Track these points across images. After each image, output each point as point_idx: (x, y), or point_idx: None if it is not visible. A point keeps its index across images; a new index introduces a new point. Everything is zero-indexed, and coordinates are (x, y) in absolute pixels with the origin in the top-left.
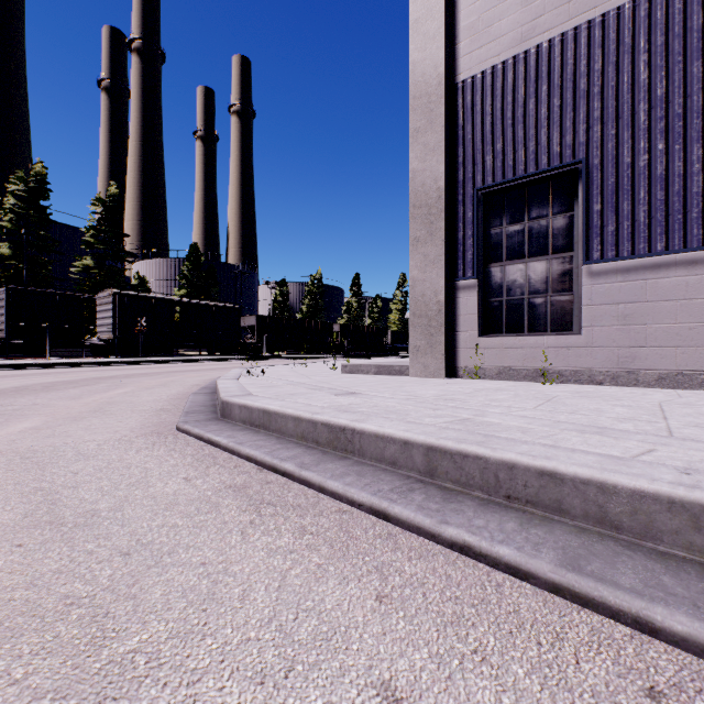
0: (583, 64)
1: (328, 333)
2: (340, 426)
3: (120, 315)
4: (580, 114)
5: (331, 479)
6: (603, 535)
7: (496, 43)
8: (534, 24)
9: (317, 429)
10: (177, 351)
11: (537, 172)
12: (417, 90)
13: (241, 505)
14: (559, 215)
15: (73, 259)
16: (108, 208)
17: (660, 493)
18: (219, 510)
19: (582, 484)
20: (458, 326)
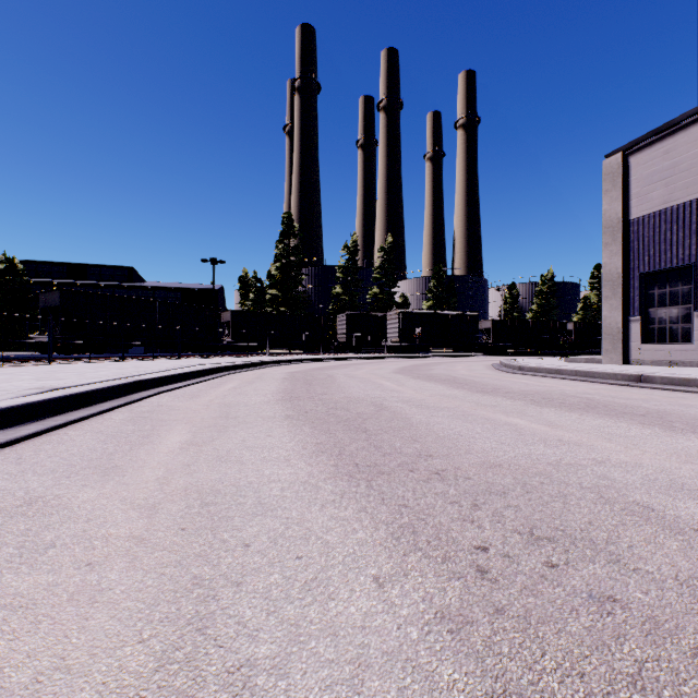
0: (693, 218)
1: (560, 332)
2: (557, 369)
3: (402, 326)
4: (692, 241)
5: (554, 376)
6: (598, 379)
7: (650, 203)
8: (669, 196)
9: (551, 370)
10: (429, 349)
11: (670, 267)
12: (606, 224)
13: (537, 378)
14: (684, 286)
15: (365, 288)
16: (387, 253)
17: (605, 372)
18: (534, 378)
19: (597, 373)
20: (629, 339)
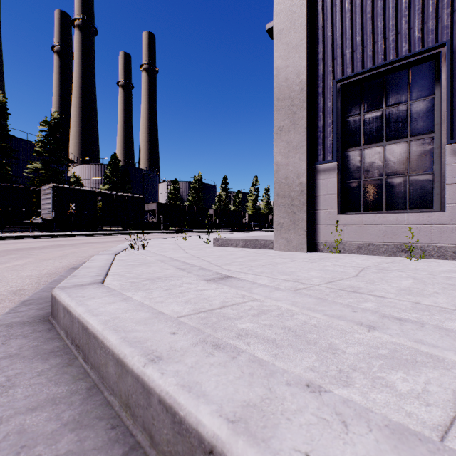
0: None
1: (206, 215)
2: (200, 435)
3: (58, 201)
4: None
5: None
6: None
7: None
8: None
9: (150, 407)
10: (101, 227)
11: (398, 58)
12: None
13: None
14: (418, 99)
15: (27, 163)
16: (52, 127)
17: None
18: None
19: None
20: (318, 205)
